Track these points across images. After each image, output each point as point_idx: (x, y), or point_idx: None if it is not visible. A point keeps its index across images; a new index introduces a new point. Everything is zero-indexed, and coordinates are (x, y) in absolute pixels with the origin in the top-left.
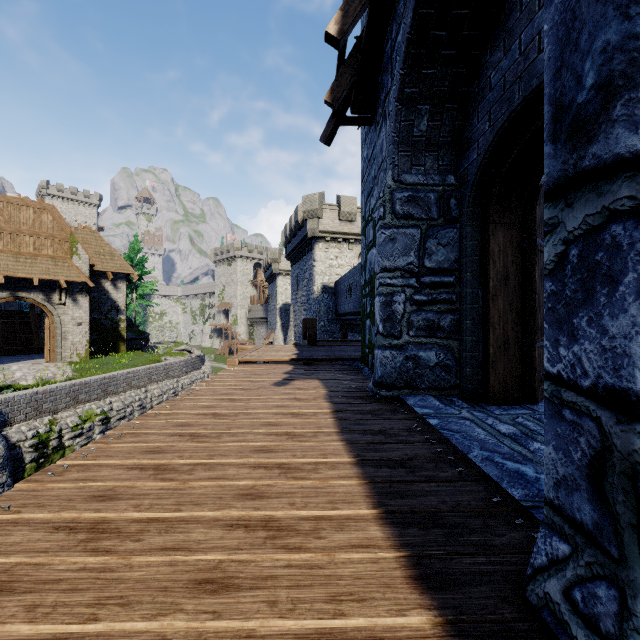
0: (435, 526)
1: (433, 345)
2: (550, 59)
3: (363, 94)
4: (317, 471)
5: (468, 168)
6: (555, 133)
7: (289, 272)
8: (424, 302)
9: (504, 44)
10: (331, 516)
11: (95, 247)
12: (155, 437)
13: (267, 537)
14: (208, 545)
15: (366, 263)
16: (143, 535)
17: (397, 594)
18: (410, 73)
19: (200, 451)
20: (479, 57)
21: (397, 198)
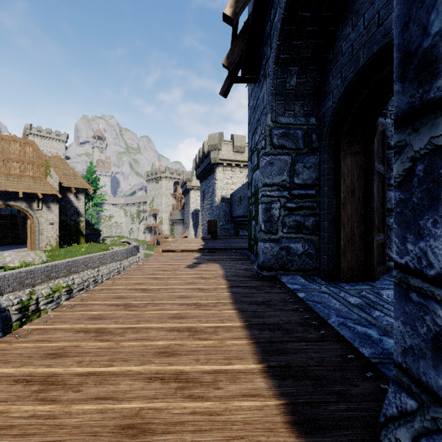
0: (306, 378)
1: (300, 239)
2: (399, 16)
3: (250, 60)
4: (216, 333)
5: (325, 112)
6: (403, 74)
7: (198, 188)
8: (294, 208)
9: (352, 22)
10: (227, 370)
11: (63, 170)
12: (98, 307)
13: (177, 388)
14: (132, 395)
15: (252, 181)
16: (82, 386)
17: (278, 437)
18: (284, 43)
19: (130, 318)
20: (333, 32)
21: (274, 134)
